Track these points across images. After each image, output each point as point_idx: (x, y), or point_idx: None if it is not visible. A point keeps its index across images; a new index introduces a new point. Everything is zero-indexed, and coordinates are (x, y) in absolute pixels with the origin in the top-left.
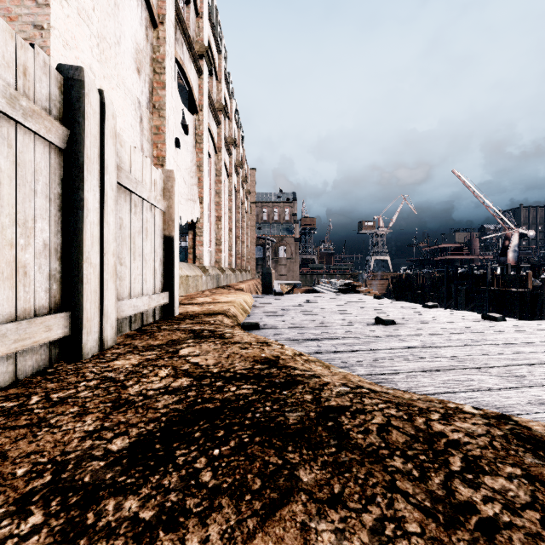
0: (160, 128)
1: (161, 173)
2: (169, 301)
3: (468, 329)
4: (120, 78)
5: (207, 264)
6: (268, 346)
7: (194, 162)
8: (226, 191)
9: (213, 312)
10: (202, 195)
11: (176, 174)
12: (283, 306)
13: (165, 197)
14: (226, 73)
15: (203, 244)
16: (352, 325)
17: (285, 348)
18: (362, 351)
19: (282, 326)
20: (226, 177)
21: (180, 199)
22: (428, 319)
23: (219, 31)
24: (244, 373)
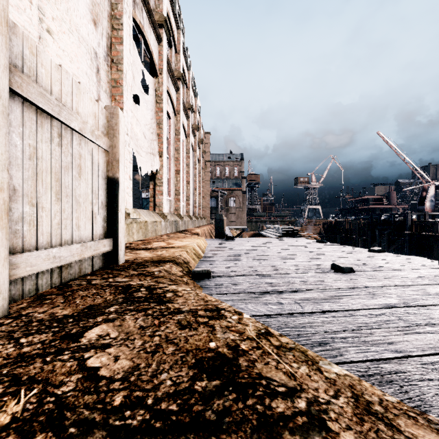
0: (118, 81)
1: (103, 108)
2: (112, 248)
3: (438, 279)
4: (73, 24)
5: (166, 211)
6: (220, 318)
7: (154, 119)
8: (184, 149)
9: (162, 260)
10: (161, 149)
11: (136, 128)
12: (234, 250)
13: (109, 136)
14: (184, 47)
15: (162, 193)
16: (308, 273)
17: (244, 321)
18: (335, 312)
19: (235, 274)
20: (185, 137)
21: (140, 152)
22: (384, 266)
23: (177, 9)
24: (172, 412)
